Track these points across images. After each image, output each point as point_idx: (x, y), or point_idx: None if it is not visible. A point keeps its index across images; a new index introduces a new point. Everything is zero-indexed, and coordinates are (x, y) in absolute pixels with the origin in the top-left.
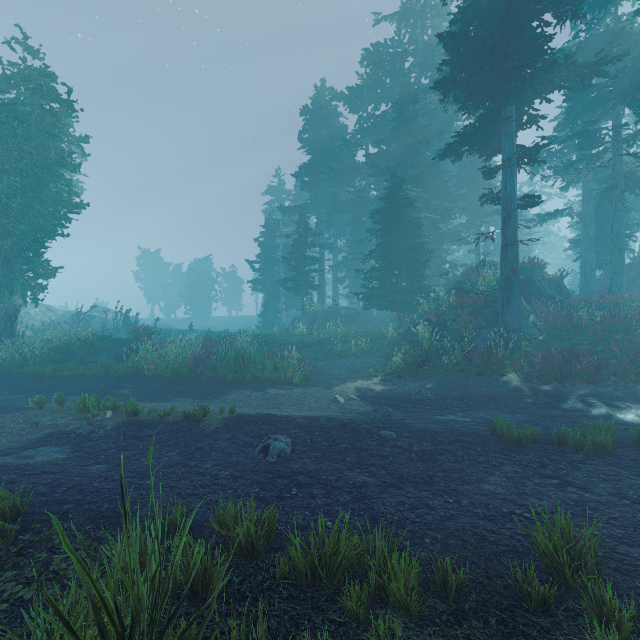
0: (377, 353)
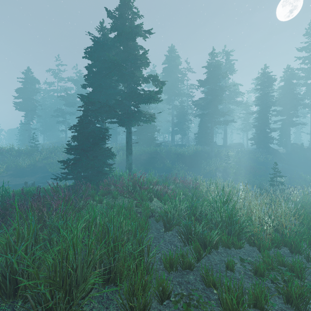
0: None
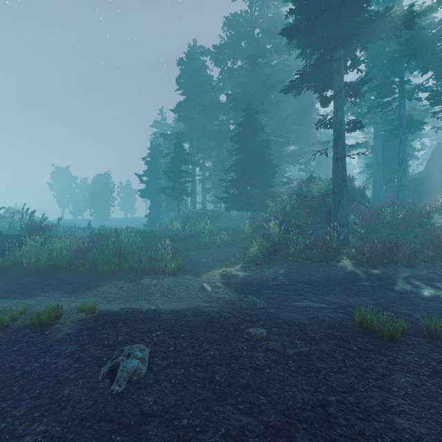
0: (237, 244)
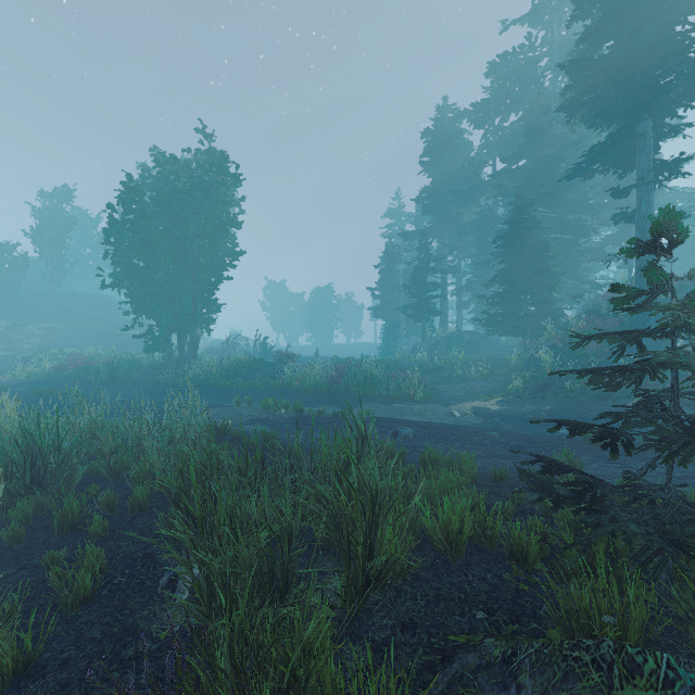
0: (498, 378)
